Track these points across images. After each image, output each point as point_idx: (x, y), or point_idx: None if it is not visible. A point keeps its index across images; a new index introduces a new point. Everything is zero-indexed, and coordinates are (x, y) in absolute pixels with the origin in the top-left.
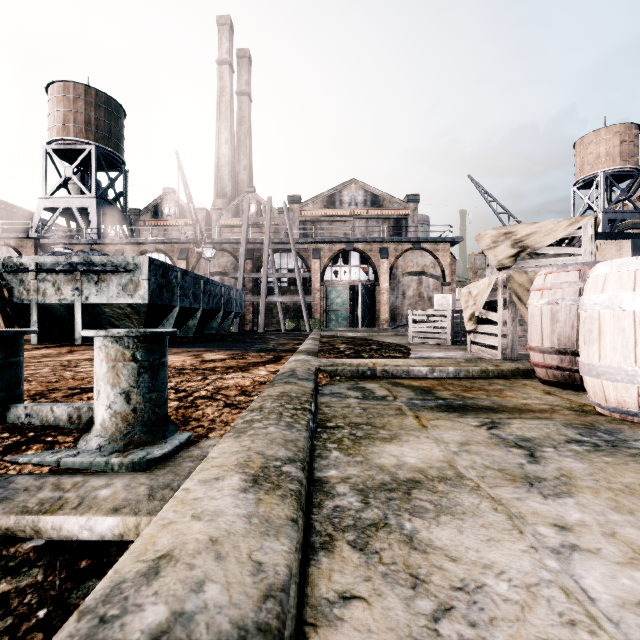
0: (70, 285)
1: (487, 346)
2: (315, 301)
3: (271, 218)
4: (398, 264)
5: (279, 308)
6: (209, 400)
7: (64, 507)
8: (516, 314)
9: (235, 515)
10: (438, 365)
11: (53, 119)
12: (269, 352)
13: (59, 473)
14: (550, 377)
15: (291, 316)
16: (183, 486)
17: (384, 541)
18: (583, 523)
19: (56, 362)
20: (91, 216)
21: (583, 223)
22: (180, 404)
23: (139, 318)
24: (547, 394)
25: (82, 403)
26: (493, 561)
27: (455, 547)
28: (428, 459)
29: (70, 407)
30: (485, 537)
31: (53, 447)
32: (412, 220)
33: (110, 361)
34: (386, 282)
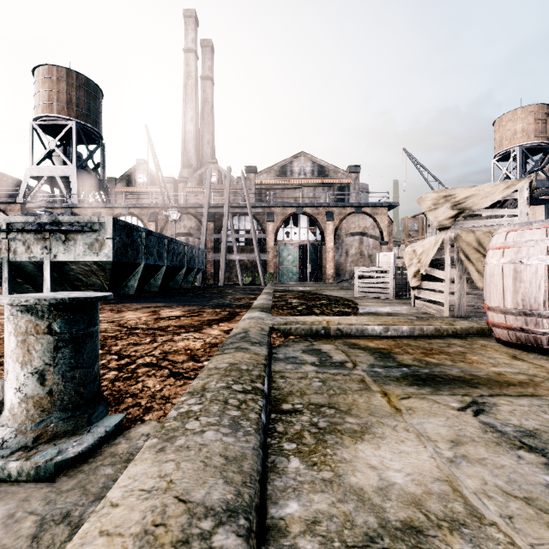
0: (39, 244)
1: (429, 301)
2: (269, 258)
3: (230, 185)
4: (342, 226)
5: (237, 265)
6: (153, 368)
7: None
8: (463, 272)
9: None
10: (392, 324)
11: (38, 98)
12: (225, 308)
13: None
14: (512, 339)
15: (248, 272)
16: None
17: None
18: None
19: None
20: (72, 184)
21: (519, 186)
22: (119, 375)
23: (105, 275)
24: (514, 359)
25: None
26: None
27: None
28: (419, 475)
29: None
30: None
31: None
32: (354, 188)
33: (19, 334)
34: (331, 242)
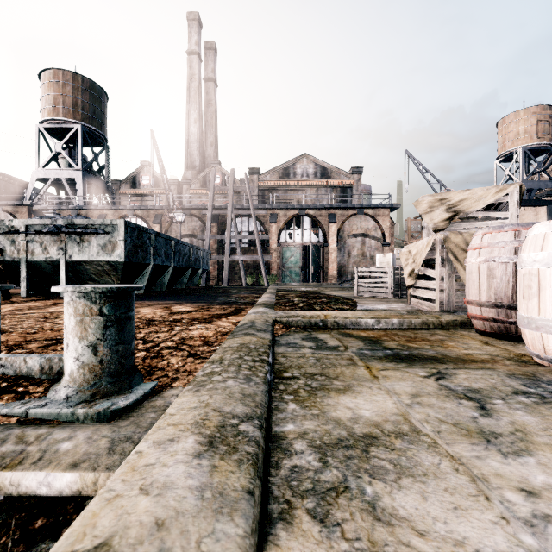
0: (55, 245)
1: (424, 299)
2: (272, 259)
3: (234, 187)
4: (344, 227)
5: (241, 266)
6: (174, 350)
7: (24, 462)
8: (452, 271)
9: (186, 488)
10: (383, 317)
11: (45, 102)
12: (231, 305)
13: (26, 424)
14: (487, 328)
15: (251, 272)
16: (137, 448)
17: (345, 510)
18: (550, 487)
19: (39, 314)
20: (78, 186)
21: (510, 190)
22: (147, 354)
23: (117, 274)
24: (485, 344)
25: (54, 354)
26: (464, 536)
27: (421, 518)
28: (382, 412)
29: (42, 358)
30: (451, 505)
31: (23, 397)
32: (356, 189)
33: (78, 315)
34: (334, 243)
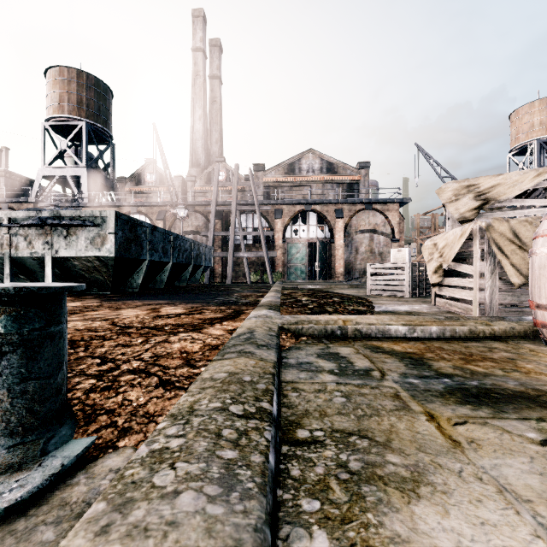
0: (41, 239)
1: (451, 299)
2: (277, 256)
3: (238, 183)
4: (352, 223)
5: (245, 263)
6: (139, 376)
7: None
8: (495, 266)
9: None
10: (418, 324)
11: (50, 99)
12: (230, 305)
13: None
14: None
15: (256, 270)
16: None
17: None
18: None
19: None
20: (82, 183)
21: None
22: (96, 384)
23: (107, 271)
24: None
25: None
26: None
27: None
28: None
29: None
30: None
31: None
32: (363, 185)
33: None
34: (341, 239)
